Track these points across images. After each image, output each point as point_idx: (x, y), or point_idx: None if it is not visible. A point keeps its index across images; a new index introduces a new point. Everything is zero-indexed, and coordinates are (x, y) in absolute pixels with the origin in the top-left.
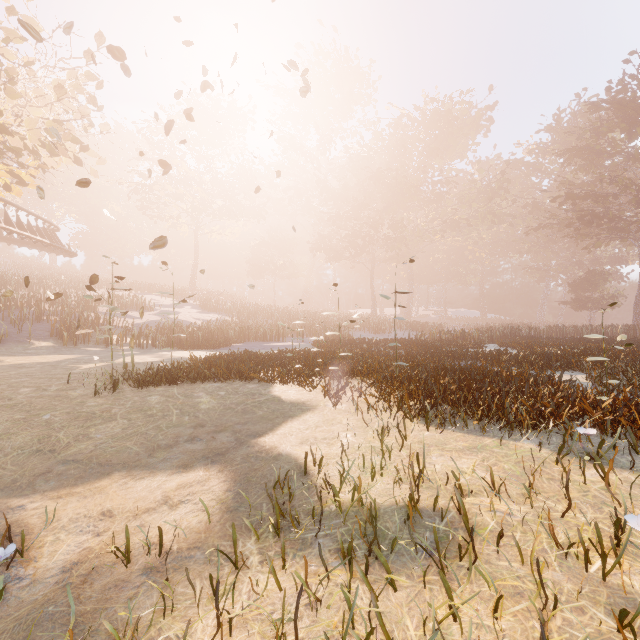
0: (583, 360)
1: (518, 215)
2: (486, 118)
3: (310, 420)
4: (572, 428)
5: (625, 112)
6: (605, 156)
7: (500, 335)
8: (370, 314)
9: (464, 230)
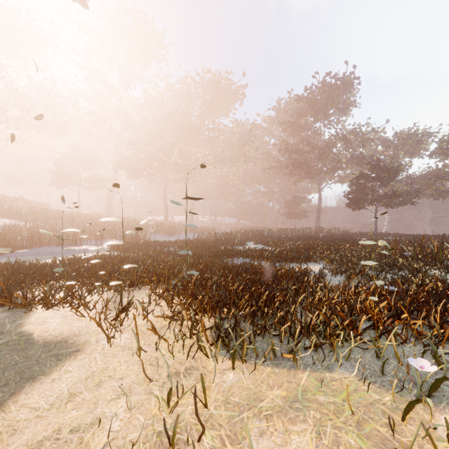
0: (314, 253)
1: (259, 159)
2: (241, 93)
3: (64, 380)
4: (362, 335)
5: (313, 106)
6: (303, 129)
7: (253, 235)
8: (163, 220)
9: (228, 164)
